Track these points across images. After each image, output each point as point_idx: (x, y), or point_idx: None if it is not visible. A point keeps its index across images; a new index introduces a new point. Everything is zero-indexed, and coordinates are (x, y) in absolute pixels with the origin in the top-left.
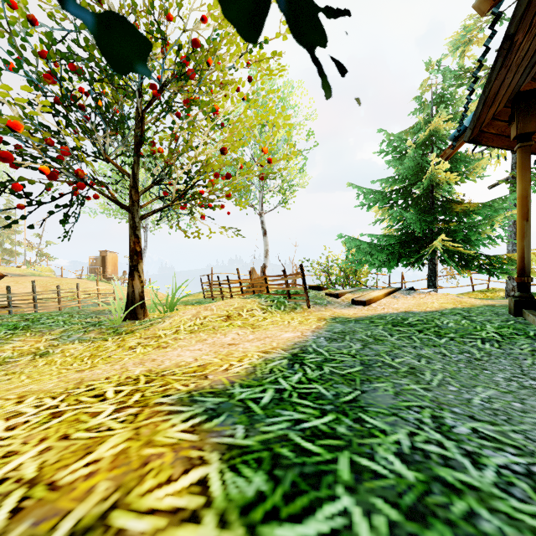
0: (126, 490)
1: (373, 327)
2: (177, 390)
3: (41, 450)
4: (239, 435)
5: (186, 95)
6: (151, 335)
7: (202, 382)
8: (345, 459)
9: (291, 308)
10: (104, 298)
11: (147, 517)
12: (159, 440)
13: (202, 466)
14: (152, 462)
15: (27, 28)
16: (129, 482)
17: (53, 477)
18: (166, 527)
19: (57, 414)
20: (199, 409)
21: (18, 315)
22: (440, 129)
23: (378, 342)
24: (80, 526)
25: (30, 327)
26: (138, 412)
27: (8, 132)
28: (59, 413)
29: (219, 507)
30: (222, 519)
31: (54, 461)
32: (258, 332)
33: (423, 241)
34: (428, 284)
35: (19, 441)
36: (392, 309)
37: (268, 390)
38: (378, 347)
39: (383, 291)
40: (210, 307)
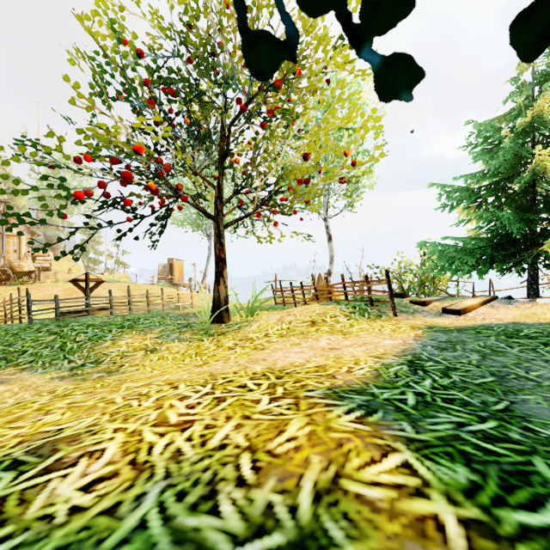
0: (338, 464)
1: (483, 337)
2: (316, 387)
3: (235, 426)
4: (409, 431)
5: (268, 105)
6: (243, 337)
7: (334, 381)
8: (541, 463)
9: (376, 316)
10: (176, 303)
11: (375, 487)
12: (337, 427)
13: (396, 453)
14: (346, 444)
15: (134, 62)
16: (337, 458)
17: (266, 447)
18: (398, 497)
19: (220, 399)
20: (352, 405)
21: (119, 315)
22: (547, 112)
23: (498, 354)
24: (320, 487)
25: (134, 327)
26: (295, 402)
27: (132, 155)
28: (221, 398)
29: (439, 488)
30: (449, 498)
31: (255, 434)
32: (351, 339)
33: (521, 243)
34: (528, 293)
35: (208, 417)
36: (495, 319)
37: (407, 393)
38: (502, 359)
39: (478, 299)
40: (292, 313)
